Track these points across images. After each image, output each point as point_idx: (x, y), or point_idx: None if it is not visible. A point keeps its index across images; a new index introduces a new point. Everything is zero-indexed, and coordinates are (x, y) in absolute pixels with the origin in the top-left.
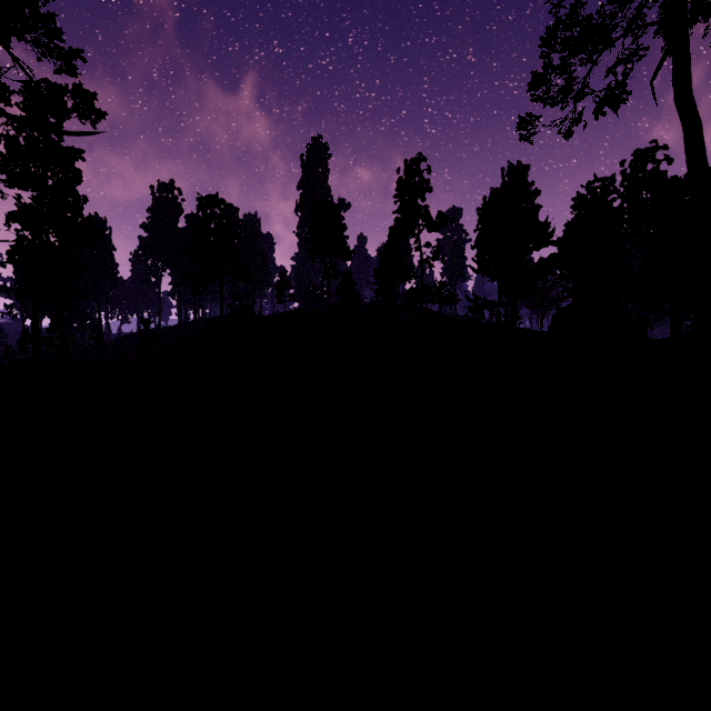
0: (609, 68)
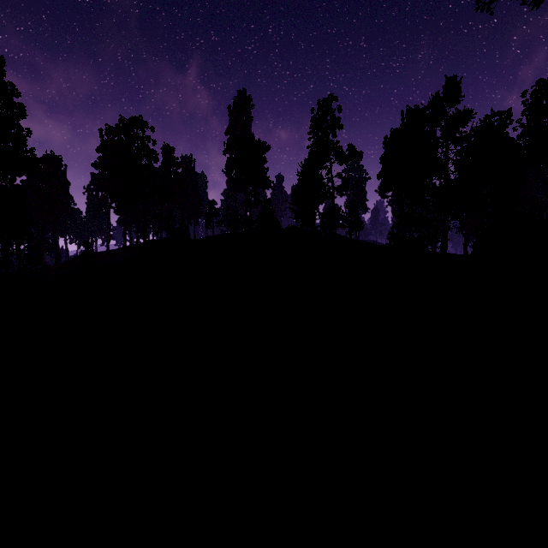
0: None
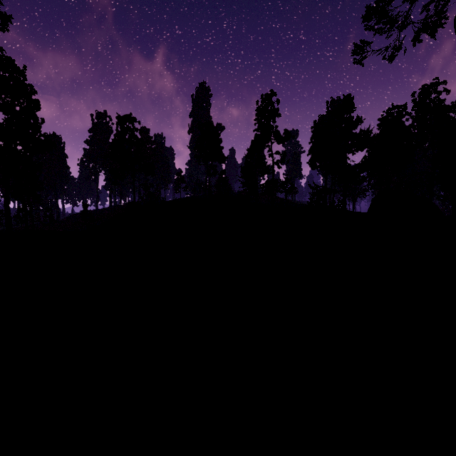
0: (424, 5)
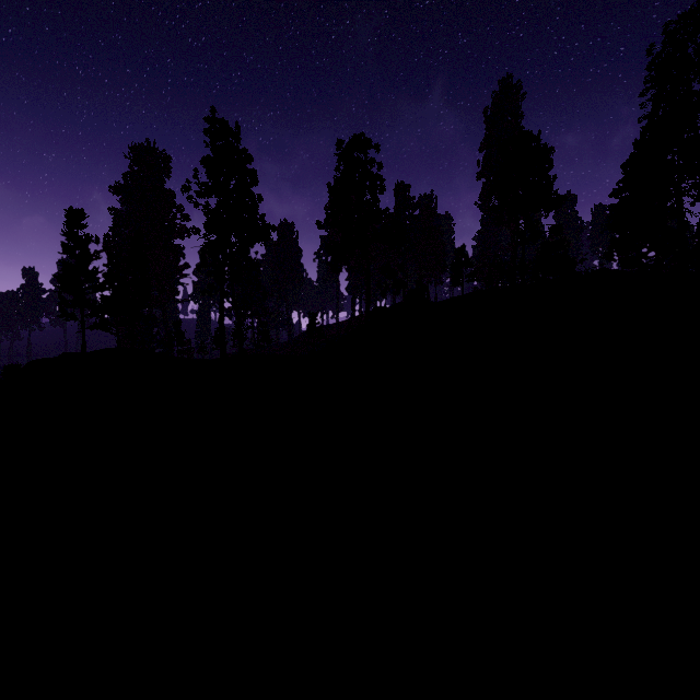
0: None
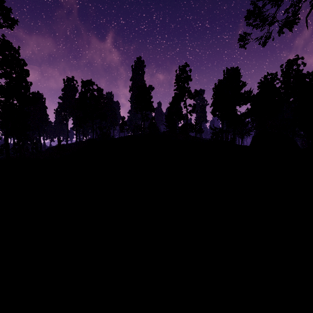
0: (286, 9)
